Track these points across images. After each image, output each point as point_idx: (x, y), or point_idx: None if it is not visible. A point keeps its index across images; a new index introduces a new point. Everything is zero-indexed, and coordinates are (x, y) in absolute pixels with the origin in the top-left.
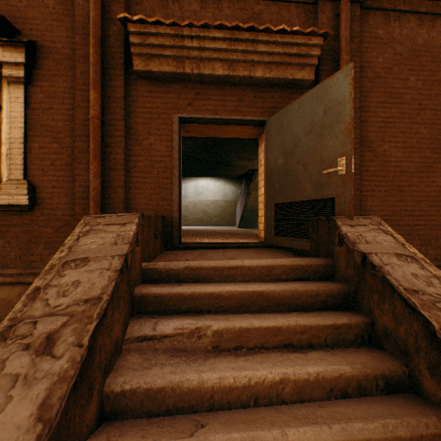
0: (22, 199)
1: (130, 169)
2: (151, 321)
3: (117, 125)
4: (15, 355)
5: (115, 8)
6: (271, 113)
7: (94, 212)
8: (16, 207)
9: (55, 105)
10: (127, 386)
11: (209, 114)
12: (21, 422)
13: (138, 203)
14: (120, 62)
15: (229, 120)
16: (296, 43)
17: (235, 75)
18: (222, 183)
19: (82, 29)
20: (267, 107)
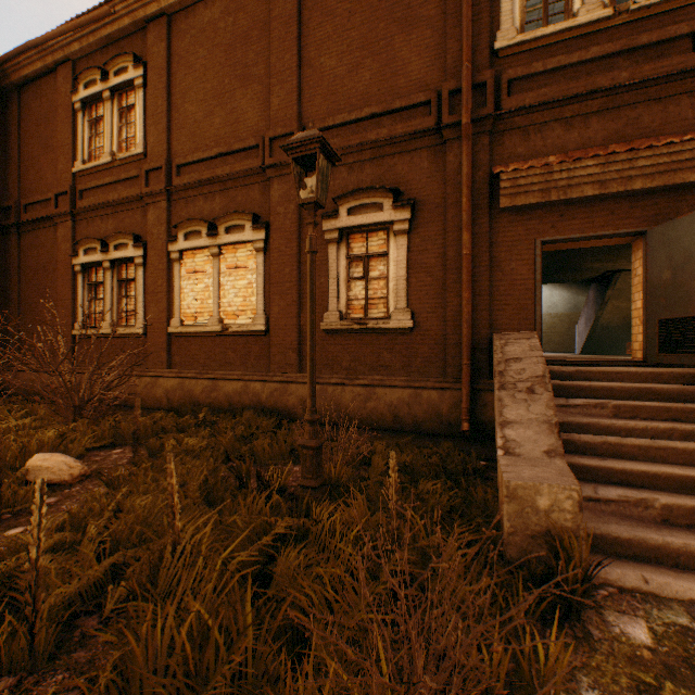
0: (407, 323)
1: (492, 293)
2: (562, 398)
3: (482, 256)
4: (516, 394)
5: (480, 156)
6: (652, 221)
7: (467, 332)
8: (401, 330)
9: (428, 247)
10: (565, 420)
11: (573, 233)
12: (541, 410)
13: (500, 324)
14: (484, 202)
15: (598, 236)
16: (688, 149)
17: (606, 193)
18: (547, 288)
19: (452, 182)
20: (647, 215)
